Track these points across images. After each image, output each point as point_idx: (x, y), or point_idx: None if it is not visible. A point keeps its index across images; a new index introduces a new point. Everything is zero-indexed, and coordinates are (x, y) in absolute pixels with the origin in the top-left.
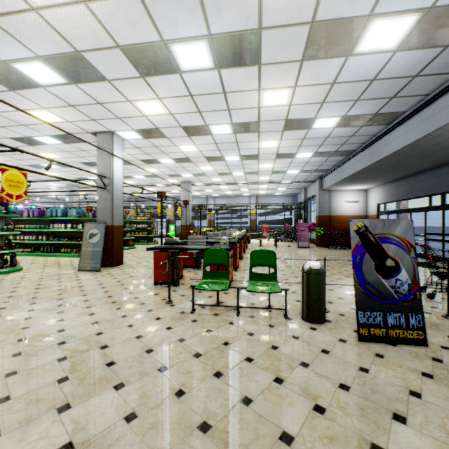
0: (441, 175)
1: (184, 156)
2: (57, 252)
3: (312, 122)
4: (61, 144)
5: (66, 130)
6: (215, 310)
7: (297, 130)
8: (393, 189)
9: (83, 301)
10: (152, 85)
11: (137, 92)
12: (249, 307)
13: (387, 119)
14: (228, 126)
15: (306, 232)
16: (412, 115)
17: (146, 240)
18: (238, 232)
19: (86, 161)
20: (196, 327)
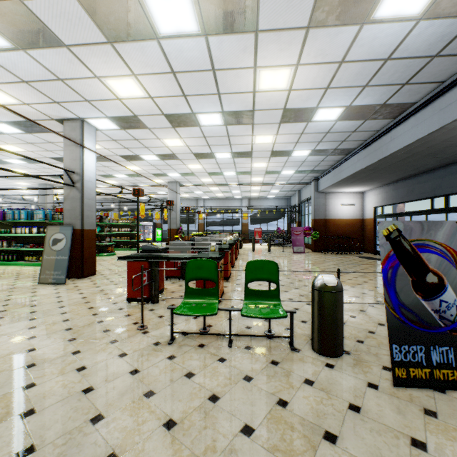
0: (445, 176)
1: (170, 151)
2: (20, 260)
3: (313, 113)
4: (22, 133)
5: (25, 115)
6: (200, 338)
7: (296, 122)
8: (391, 191)
9: (28, 328)
10: (124, 56)
11: (106, 65)
12: (244, 335)
13: (394, 112)
14: (218, 116)
15: (301, 236)
16: (423, 106)
17: (129, 245)
18: (230, 237)
19: (56, 155)
20: (173, 369)
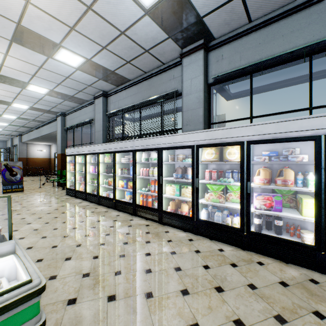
0: None
1: None
2: None
3: (1, 115)
4: None
5: None
6: None
7: None
8: None
9: None
10: None
11: None
12: None
13: (41, 122)
14: None
15: None
16: (47, 124)
17: None
18: None
19: None
20: None
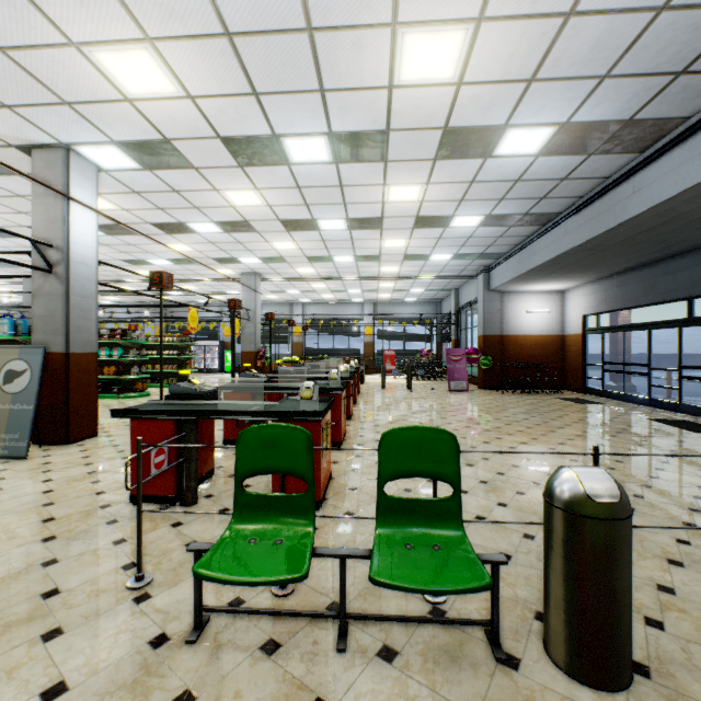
0: None
1: (239, 216)
2: None
3: (497, 138)
4: None
5: None
6: (269, 619)
7: (464, 158)
8: (614, 289)
9: None
10: None
11: (86, 11)
12: (378, 618)
13: (645, 138)
14: (322, 142)
15: (462, 364)
16: None
17: (175, 379)
18: (344, 366)
19: None
20: None
